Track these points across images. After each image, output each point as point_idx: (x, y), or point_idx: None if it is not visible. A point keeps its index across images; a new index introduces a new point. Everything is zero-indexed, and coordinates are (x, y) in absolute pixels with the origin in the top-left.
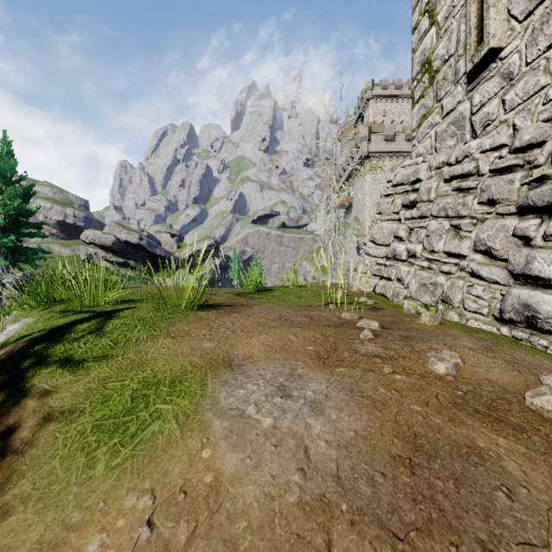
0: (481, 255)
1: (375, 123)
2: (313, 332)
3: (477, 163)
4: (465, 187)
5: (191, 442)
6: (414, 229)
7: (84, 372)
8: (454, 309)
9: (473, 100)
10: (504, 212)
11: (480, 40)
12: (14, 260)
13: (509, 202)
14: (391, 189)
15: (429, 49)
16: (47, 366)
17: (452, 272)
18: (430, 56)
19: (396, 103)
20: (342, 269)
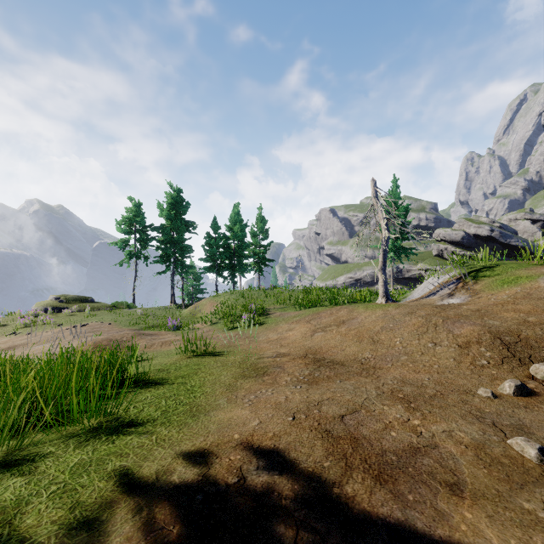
0: None
1: None
2: None
3: None
4: None
5: (532, 283)
6: None
7: (492, 277)
8: None
9: None
10: None
11: None
12: (398, 256)
13: None
14: None
15: None
16: (477, 277)
17: None
18: None
19: None
20: None
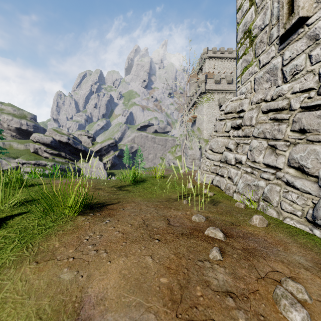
0: (294, 170)
1: (209, 73)
2: (168, 249)
3: (289, 101)
4: (280, 118)
5: None
6: (240, 144)
7: None
8: (273, 207)
9: (284, 56)
10: (314, 139)
11: (291, 12)
12: None
13: (318, 132)
14: (223, 115)
15: (250, 22)
16: None
17: (270, 179)
18: (250, 26)
19: (221, 61)
20: (190, 158)
